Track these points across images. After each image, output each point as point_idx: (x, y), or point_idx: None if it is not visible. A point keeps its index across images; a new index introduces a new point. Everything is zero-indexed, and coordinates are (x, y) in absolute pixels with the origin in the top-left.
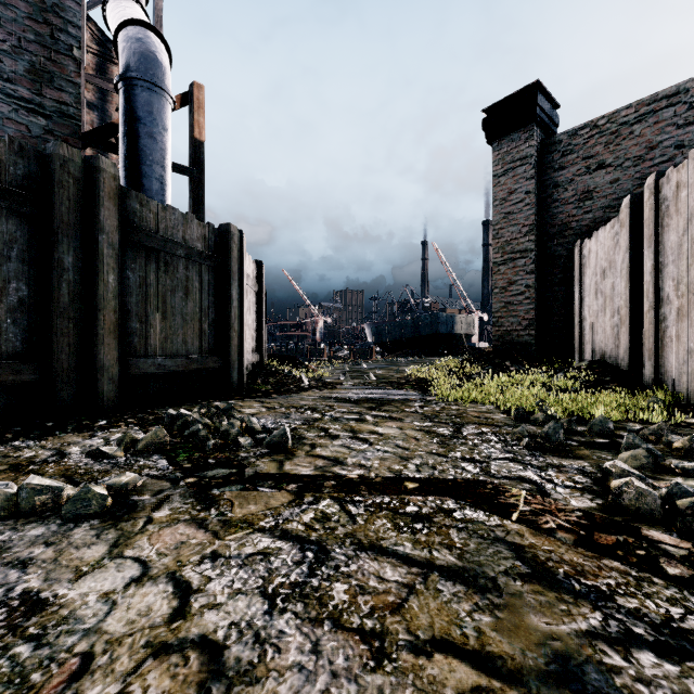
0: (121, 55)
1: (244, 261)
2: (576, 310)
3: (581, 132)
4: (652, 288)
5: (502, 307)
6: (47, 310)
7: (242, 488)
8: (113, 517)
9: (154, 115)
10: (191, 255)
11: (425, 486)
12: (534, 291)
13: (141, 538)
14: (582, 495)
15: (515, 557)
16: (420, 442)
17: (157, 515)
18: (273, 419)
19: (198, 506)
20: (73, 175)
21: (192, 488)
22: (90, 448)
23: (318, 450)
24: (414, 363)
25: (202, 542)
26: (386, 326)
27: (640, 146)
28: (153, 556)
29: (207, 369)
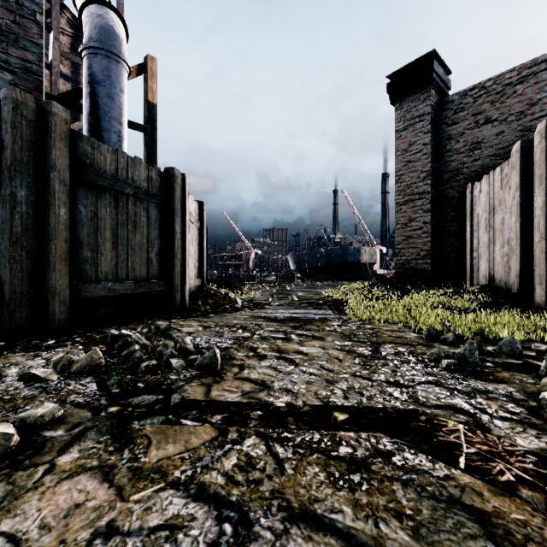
0: (85, 28)
1: (186, 200)
2: (467, 242)
3: (471, 93)
4: (543, 221)
5: (403, 240)
6: (1, 240)
7: (164, 420)
8: (11, 463)
9: (112, 79)
10: (139, 193)
11: (355, 417)
12: (430, 226)
13: (30, 498)
14: (525, 430)
15: (484, 535)
16: (343, 363)
17: (62, 460)
18: (208, 338)
19: (112, 447)
20: (26, 117)
21: (112, 420)
22: (28, 369)
23: (246, 372)
24: (329, 287)
25: (100, 506)
26: (305, 257)
27: (522, 103)
28: (33, 532)
29: (154, 292)
